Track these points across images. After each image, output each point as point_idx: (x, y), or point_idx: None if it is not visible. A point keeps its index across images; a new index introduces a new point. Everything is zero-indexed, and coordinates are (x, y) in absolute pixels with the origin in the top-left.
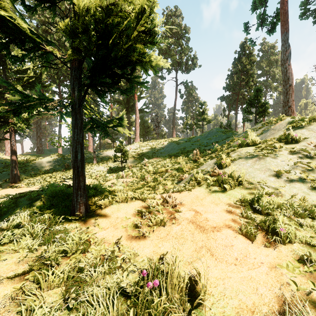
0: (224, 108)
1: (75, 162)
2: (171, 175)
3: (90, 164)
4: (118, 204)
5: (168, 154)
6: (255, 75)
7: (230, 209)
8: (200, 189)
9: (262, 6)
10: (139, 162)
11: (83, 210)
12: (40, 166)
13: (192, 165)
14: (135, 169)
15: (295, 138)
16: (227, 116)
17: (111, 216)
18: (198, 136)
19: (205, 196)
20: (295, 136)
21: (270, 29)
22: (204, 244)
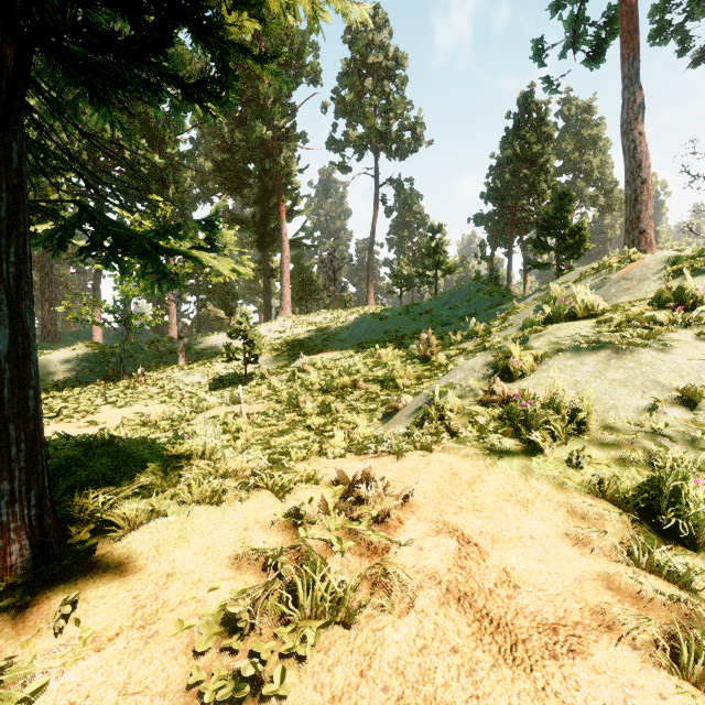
0: (483, 241)
1: None
2: (365, 396)
3: (169, 366)
4: (187, 509)
5: (358, 343)
6: (550, 168)
7: (576, 524)
8: (457, 444)
9: None
10: (290, 361)
11: (24, 557)
12: (42, 373)
13: (419, 370)
14: (278, 378)
15: (702, 296)
16: (490, 260)
17: (149, 566)
18: (428, 302)
19: (478, 470)
20: (701, 292)
21: (592, 56)
22: None
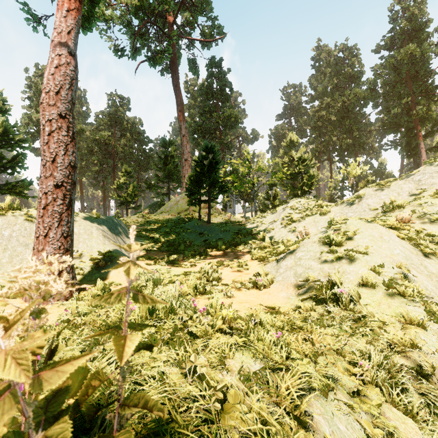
0: None
1: None
2: None
3: None
4: None
5: None
6: None
7: None
8: None
9: None
10: None
11: None
12: None
13: None
14: None
15: None
16: None
17: None
18: None
19: None
20: None
21: None
22: None
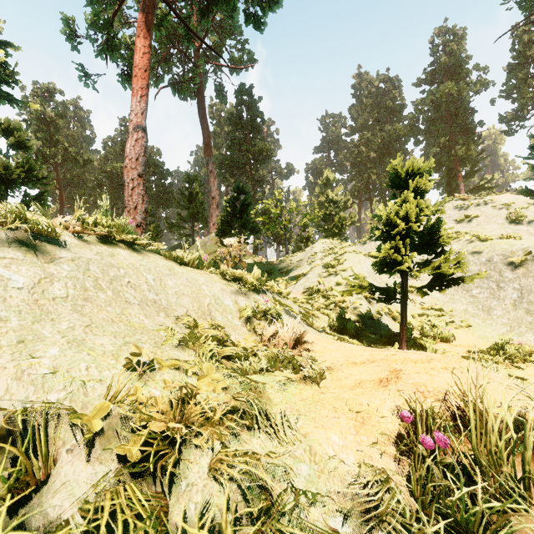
0: None
1: None
2: None
3: None
4: None
5: None
6: None
7: None
8: None
9: None
10: None
11: None
12: None
13: None
14: None
15: None
16: None
17: None
18: None
19: None
20: None
21: None
22: None
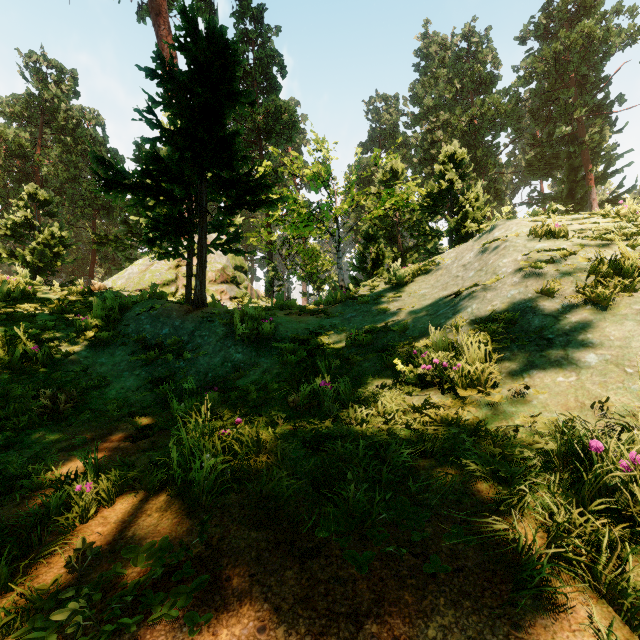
0: None
1: None
2: None
3: None
4: None
5: None
6: None
7: None
8: None
9: None
10: None
11: None
12: None
13: None
14: None
15: None
16: None
17: None
18: None
19: None
20: None
21: None
22: None
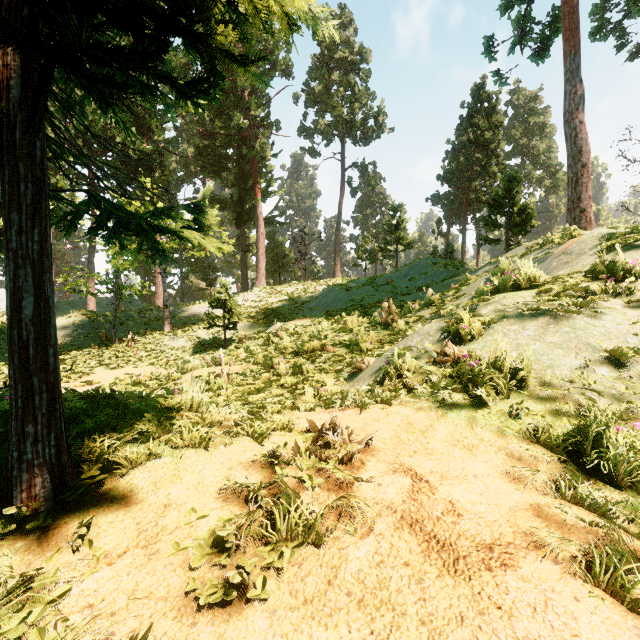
0: (440, 219)
1: (12, 327)
2: (333, 358)
3: (156, 332)
4: (179, 452)
5: (326, 311)
6: (501, 153)
7: (514, 465)
8: (413, 399)
9: (524, 1)
10: (265, 328)
11: (45, 488)
12: None
13: (381, 335)
14: (254, 343)
15: (632, 268)
16: (446, 236)
17: (149, 498)
18: (389, 274)
19: (430, 420)
20: (630, 265)
21: (538, 52)
22: (471, 639)
